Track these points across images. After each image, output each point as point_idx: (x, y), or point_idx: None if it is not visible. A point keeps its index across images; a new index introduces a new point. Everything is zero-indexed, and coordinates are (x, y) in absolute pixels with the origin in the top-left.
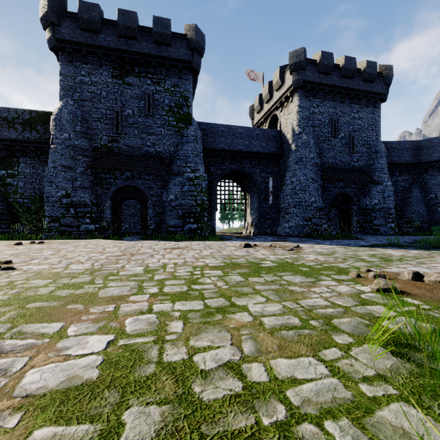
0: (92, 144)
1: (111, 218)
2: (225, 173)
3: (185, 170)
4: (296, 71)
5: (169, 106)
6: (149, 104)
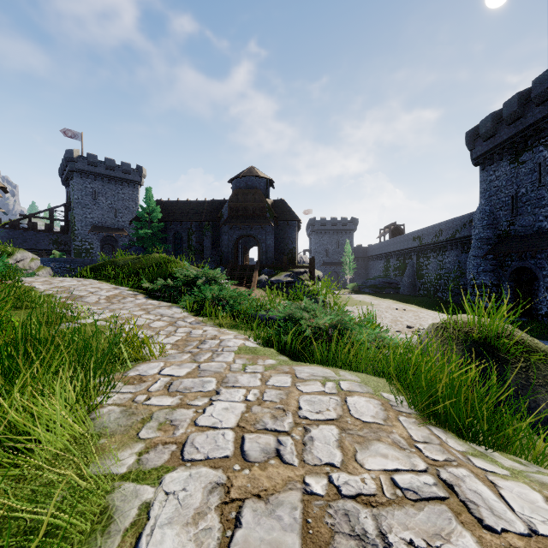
0: (496, 232)
1: (511, 298)
2: None
3: None
4: None
5: None
6: (540, 174)
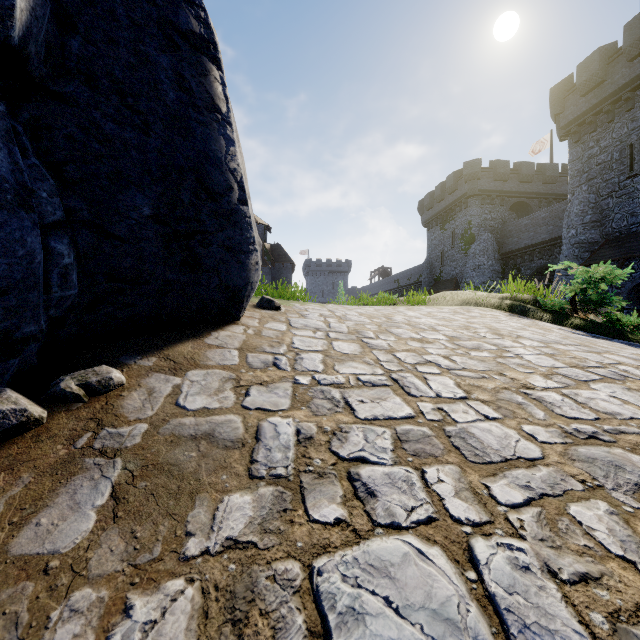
0: (434, 277)
1: None
2: (531, 272)
3: (463, 286)
4: (555, 120)
5: (461, 234)
6: (452, 239)
